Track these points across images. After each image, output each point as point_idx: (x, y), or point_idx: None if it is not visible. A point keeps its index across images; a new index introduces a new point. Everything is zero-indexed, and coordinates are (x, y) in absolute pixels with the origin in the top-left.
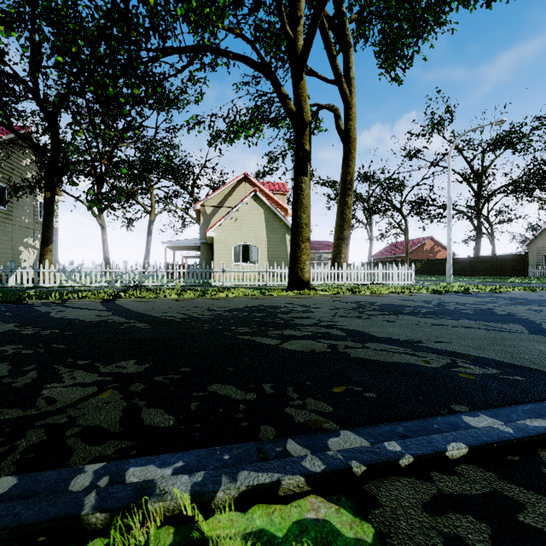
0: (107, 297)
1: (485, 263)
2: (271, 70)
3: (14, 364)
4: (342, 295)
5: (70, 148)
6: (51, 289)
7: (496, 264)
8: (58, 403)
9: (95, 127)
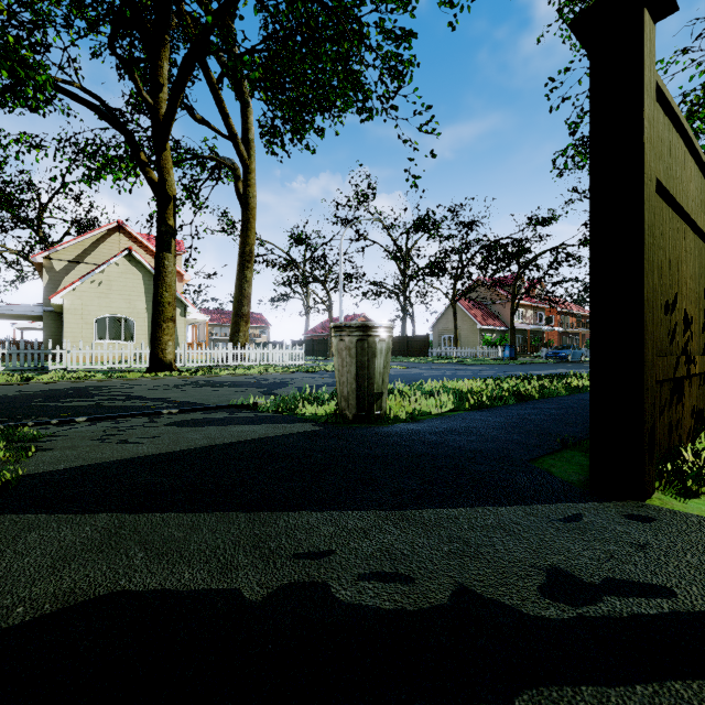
0: None
1: (400, 343)
2: (128, 131)
3: None
4: (202, 376)
5: None
6: None
7: (408, 344)
8: None
9: None
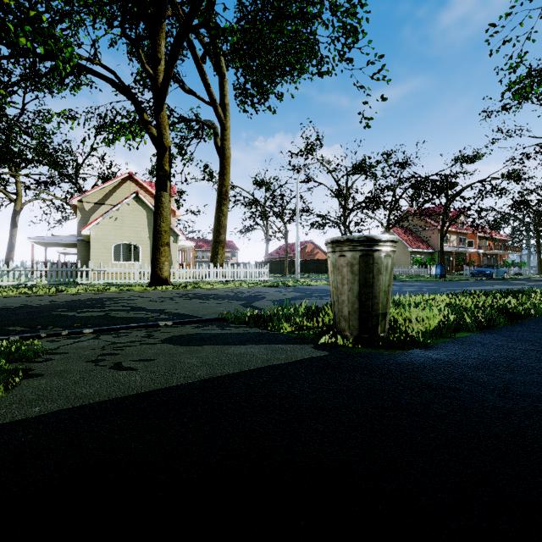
0: None
1: None
2: (135, 97)
3: None
4: (190, 289)
5: None
6: None
7: None
8: None
9: None
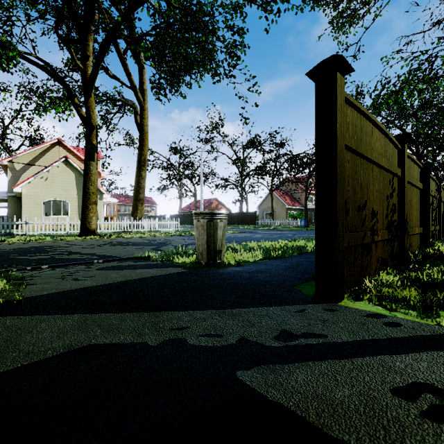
0: None
1: (239, 217)
2: (67, 84)
3: None
4: (114, 238)
5: None
6: None
7: (243, 217)
8: None
9: None
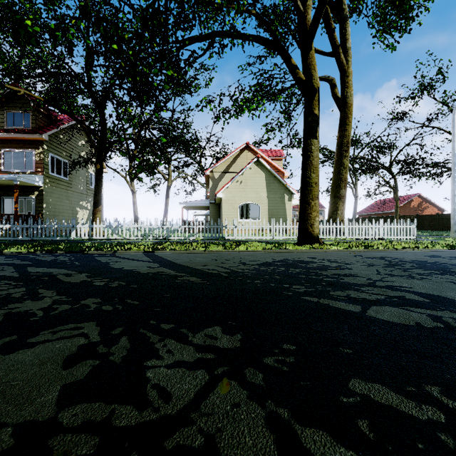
0: (147, 249)
1: None
2: (282, 44)
3: (101, 325)
4: (355, 250)
5: (109, 131)
6: (102, 241)
7: None
8: (175, 400)
9: (142, 102)
